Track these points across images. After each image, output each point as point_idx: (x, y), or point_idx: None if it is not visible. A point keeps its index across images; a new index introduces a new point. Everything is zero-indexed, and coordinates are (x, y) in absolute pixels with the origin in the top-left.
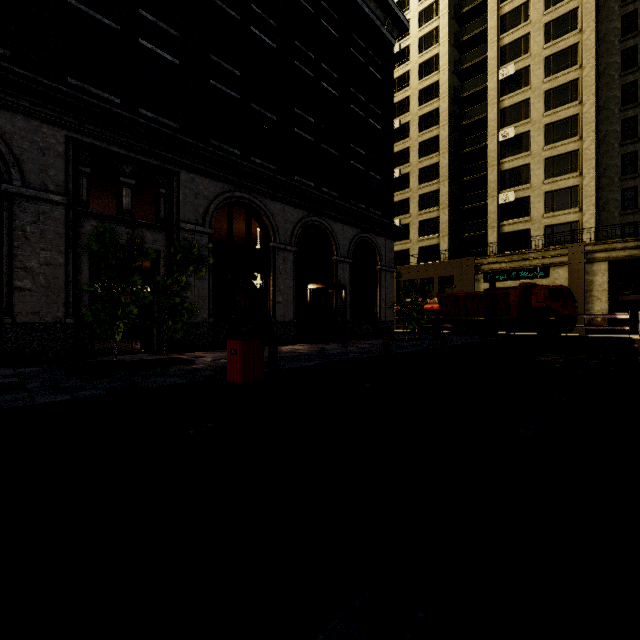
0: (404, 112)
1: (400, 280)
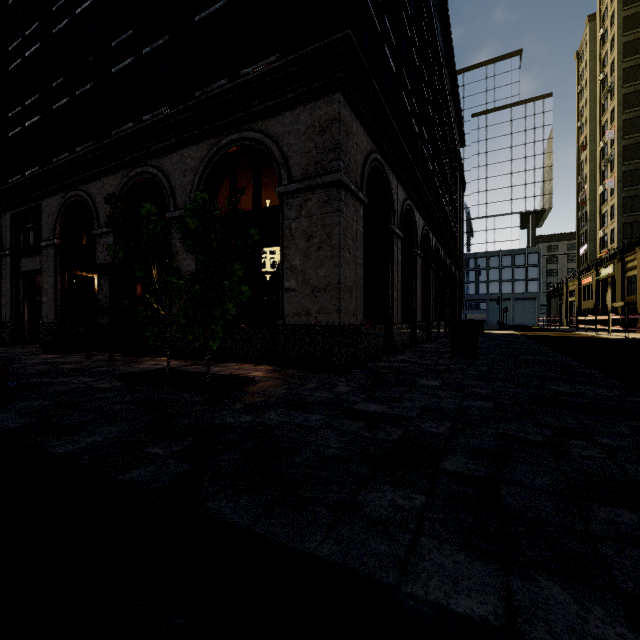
0: None
1: None
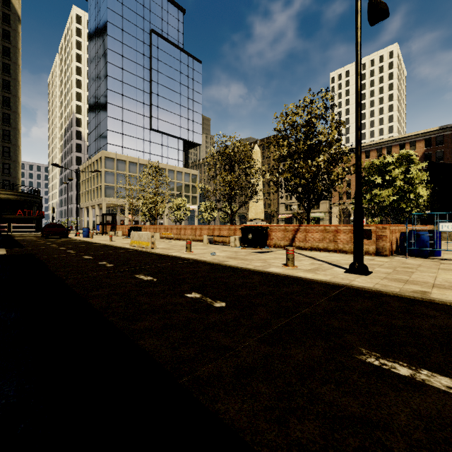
0: None
1: None
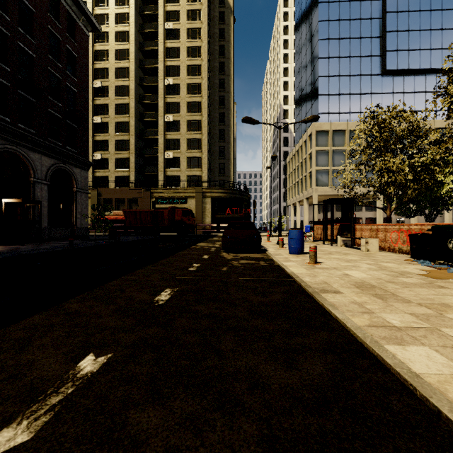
0: (104, 77)
1: (100, 198)
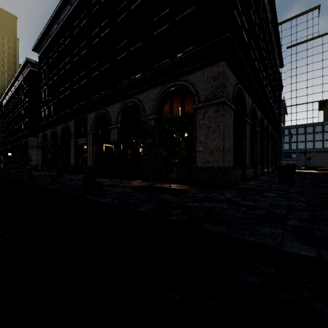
0: None
1: None
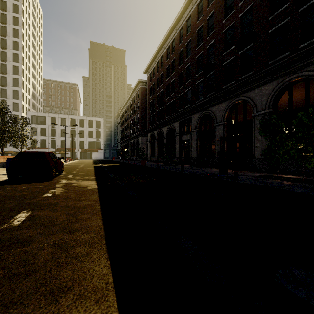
0: None
1: None
